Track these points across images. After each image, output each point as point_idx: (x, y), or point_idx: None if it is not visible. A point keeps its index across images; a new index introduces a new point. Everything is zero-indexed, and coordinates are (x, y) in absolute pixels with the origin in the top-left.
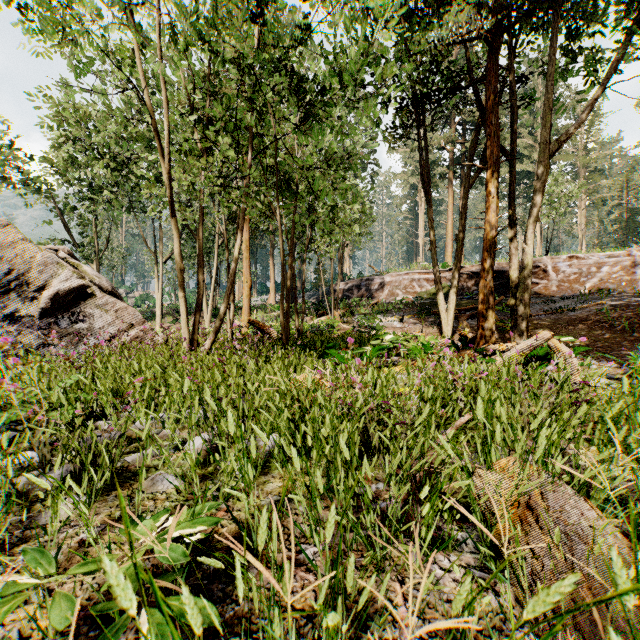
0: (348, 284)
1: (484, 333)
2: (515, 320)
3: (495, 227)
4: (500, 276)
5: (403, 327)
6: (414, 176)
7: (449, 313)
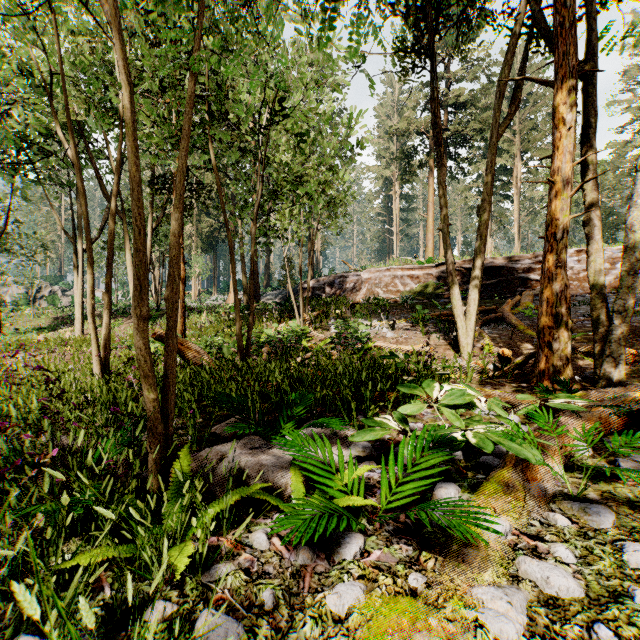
0: (319, 281)
1: (552, 355)
2: (607, 334)
3: (571, 179)
4: (497, 273)
5: (397, 336)
6: (388, 169)
7: (469, 319)
